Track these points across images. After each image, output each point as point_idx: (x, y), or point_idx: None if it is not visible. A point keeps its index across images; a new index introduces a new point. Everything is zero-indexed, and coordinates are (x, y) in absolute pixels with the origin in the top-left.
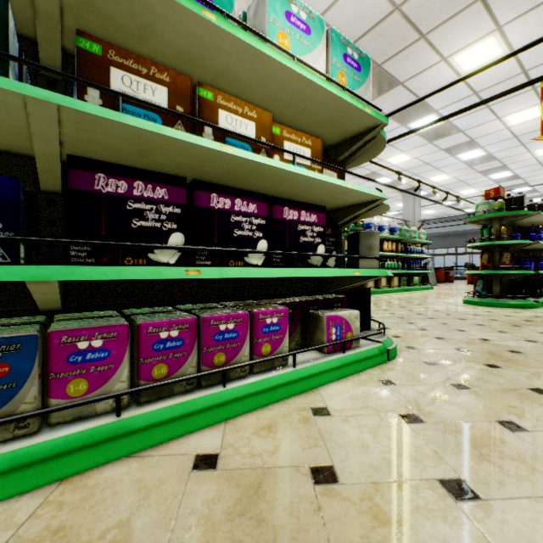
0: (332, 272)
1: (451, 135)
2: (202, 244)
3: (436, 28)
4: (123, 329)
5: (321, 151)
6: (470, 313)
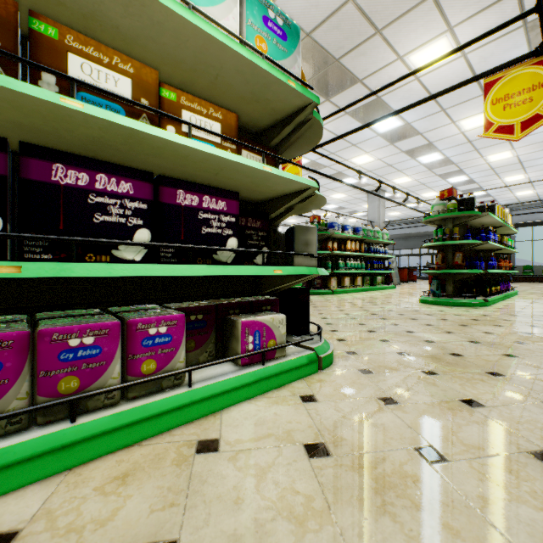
0: (243, 270)
1: (411, 137)
2: (36, 231)
3: (391, 24)
4: None
5: (236, 127)
6: (423, 313)
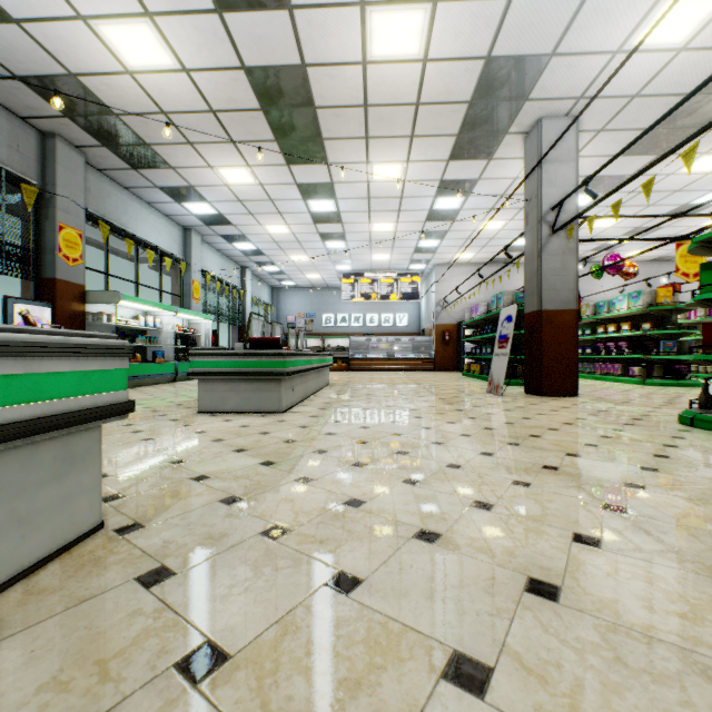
0: (623, 356)
1: None
2: (606, 352)
3: None
4: (599, 364)
5: (630, 325)
6: None
